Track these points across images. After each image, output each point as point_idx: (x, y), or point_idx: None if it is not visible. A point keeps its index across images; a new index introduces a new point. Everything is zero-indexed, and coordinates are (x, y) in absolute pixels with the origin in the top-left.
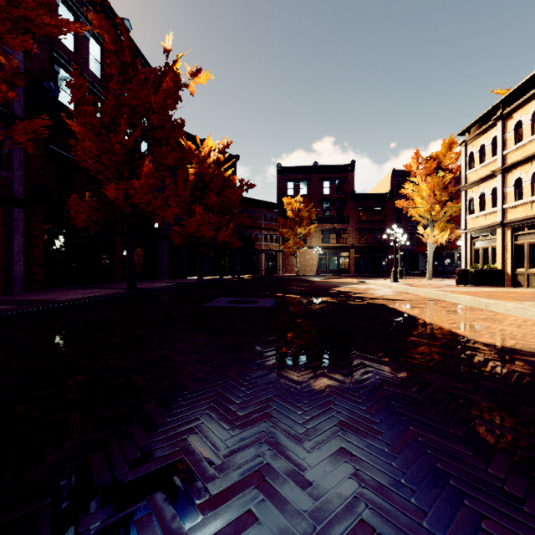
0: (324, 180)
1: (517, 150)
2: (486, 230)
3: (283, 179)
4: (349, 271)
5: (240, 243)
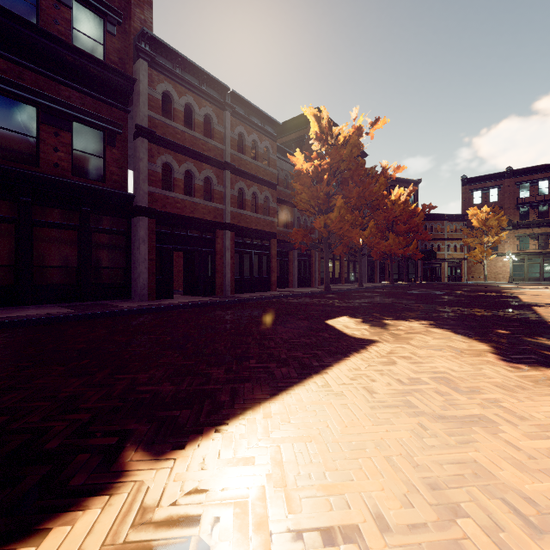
0: (521, 184)
1: None
2: None
3: (469, 189)
4: None
5: (422, 255)
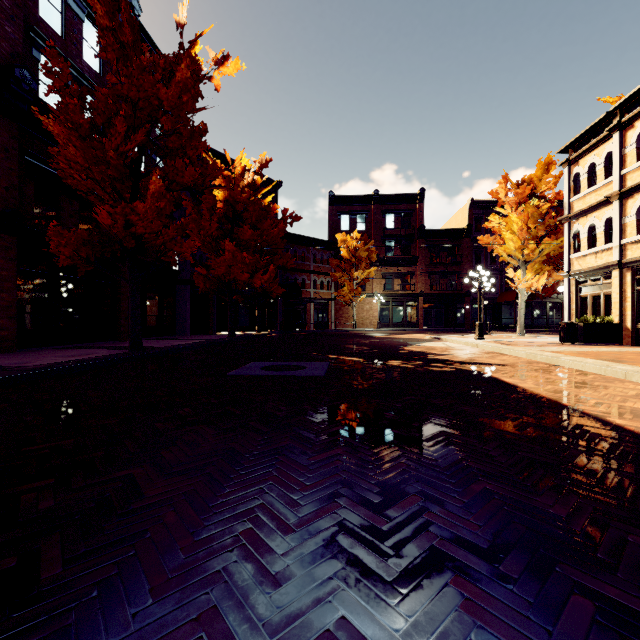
0: (387, 213)
1: None
2: (598, 272)
3: (337, 211)
4: (418, 324)
5: (283, 290)
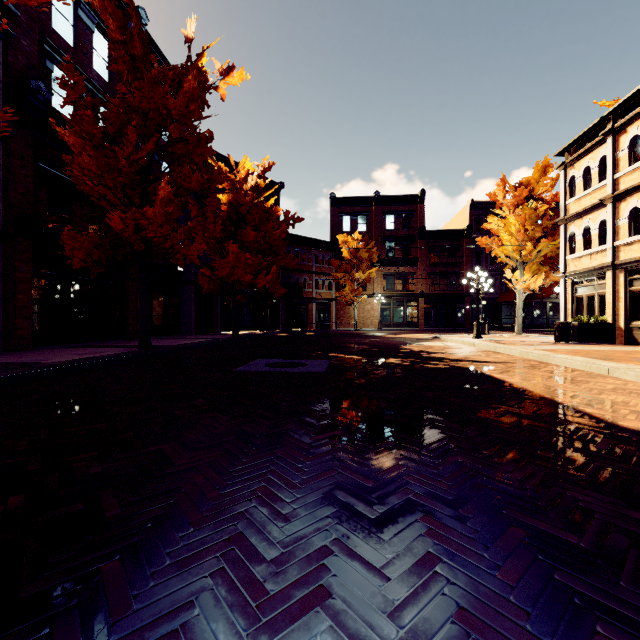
0: (388, 214)
1: (633, 173)
2: (592, 273)
3: (338, 212)
4: (418, 324)
5: (285, 290)
